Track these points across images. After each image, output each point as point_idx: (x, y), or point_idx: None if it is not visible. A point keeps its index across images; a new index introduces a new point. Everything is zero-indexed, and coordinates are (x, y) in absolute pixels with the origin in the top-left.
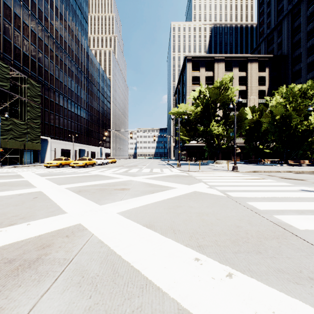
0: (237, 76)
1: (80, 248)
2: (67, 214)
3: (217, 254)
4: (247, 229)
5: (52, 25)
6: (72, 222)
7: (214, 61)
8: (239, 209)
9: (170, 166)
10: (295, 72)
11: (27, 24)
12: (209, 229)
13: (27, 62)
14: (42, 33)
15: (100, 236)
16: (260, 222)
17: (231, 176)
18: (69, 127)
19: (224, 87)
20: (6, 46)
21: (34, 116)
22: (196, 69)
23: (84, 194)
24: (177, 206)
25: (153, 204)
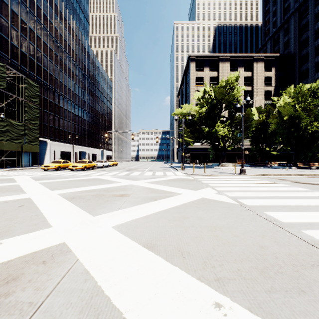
0: (242, 76)
1: (56, 284)
2: (52, 228)
3: (244, 295)
4: (274, 252)
5: (52, 23)
6: (55, 241)
7: (219, 61)
8: (257, 221)
9: (173, 168)
10: (302, 72)
11: (25, 21)
12: (226, 251)
13: (25, 61)
14: (41, 31)
15: (87, 262)
16: (288, 239)
17: (240, 180)
18: (70, 128)
19: (230, 86)
20: (3, 44)
21: (32, 117)
22: (200, 69)
23: (78, 201)
24: (184, 218)
25: (156, 215)
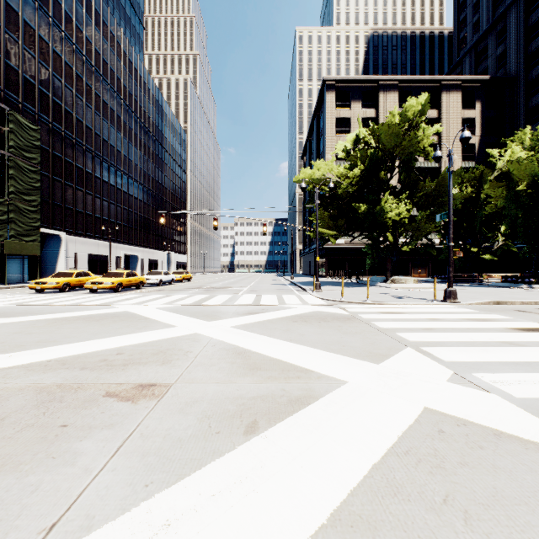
0: None
1: None
2: None
3: None
4: None
5: (70, 17)
6: None
7: (378, 89)
8: None
9: (297, 287)
10: (532, 108)
11: (14, 8)
12: None
13: (14, 82)
14: (49, 30)
15: None
16: None
17: (464, 320)
18: (106, 213)
19: (410, 124)
20: None
21: (24, 188)
22: (345, 104)
23: None
24: None
25: None
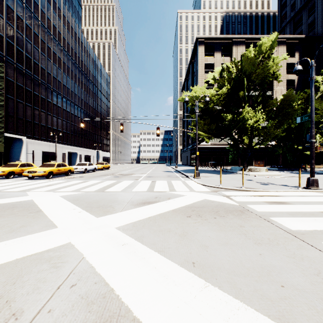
0: None
1: None
2: None
3: None
4: None
5: None
6: None
7: (232, 44)
8: None
9: (181, 174)
10: None
11: None
12: None
13: None
14: (14, 1)
15: None
16: None
17: None
18: (55, 125)
19: (262, 57)
20: None
21: None
22: (210, 54)
23: None
24: None
25: None
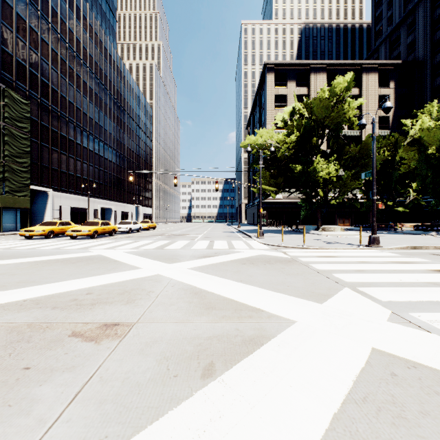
0: None
1: None
2: None
3: None
4: None
5: (56, 11)
6: None
7: (310, 71)
8: None
9: (243, 234)
10: (436, 87)
11: (9, 3)
12: None
13: (9, 64)
14: (38, 22)
15: None
16: None
17: (389, 262)
18: (86, 173)
19: (337, 99)
20: None
21: (17, 152)
22: (282, 83)
23: None
24: None
25: None
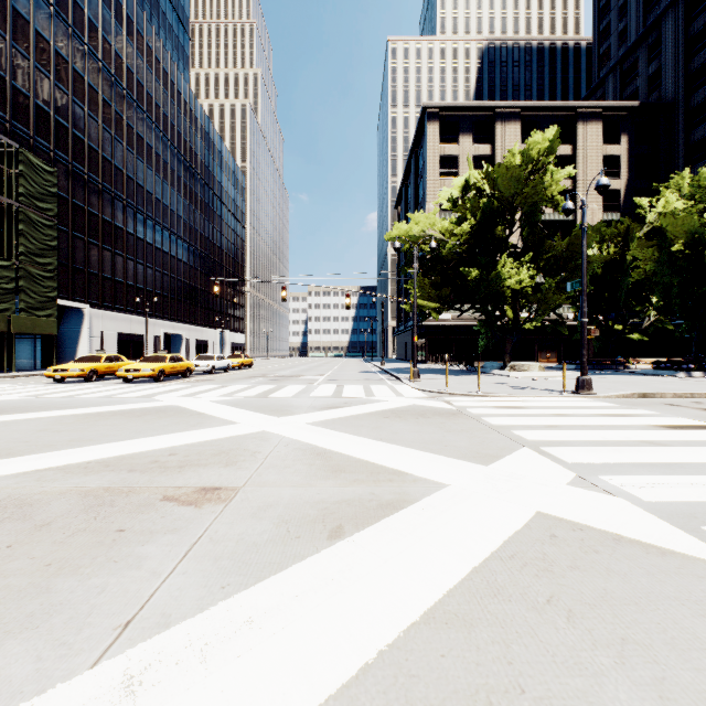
0: None
1: None
2: None
3: None
4: None
5: (95, 26)
6: None
7: (495, 118)
8: None
9: (389, 376)
10: (694, 144)
11: (24, 15)
12: None
13: (24, 111)
14: (68, 43)
15: None
16: None
17: (598, 415)
18: (141, 280)
19: (534, 166)
20: None
21: (37, 248)
22: (451, 138)
23: None
24: None
25: None
